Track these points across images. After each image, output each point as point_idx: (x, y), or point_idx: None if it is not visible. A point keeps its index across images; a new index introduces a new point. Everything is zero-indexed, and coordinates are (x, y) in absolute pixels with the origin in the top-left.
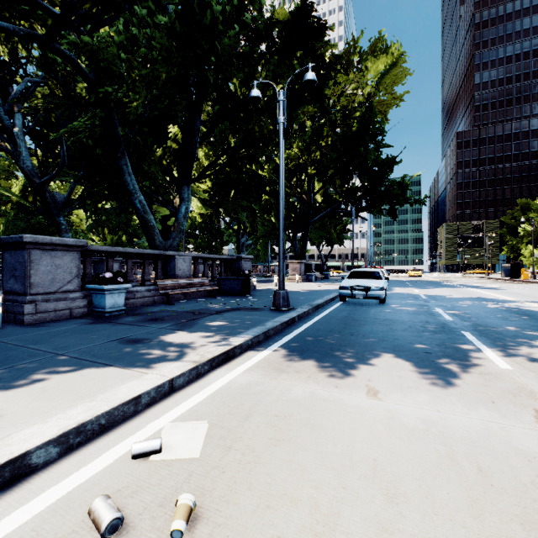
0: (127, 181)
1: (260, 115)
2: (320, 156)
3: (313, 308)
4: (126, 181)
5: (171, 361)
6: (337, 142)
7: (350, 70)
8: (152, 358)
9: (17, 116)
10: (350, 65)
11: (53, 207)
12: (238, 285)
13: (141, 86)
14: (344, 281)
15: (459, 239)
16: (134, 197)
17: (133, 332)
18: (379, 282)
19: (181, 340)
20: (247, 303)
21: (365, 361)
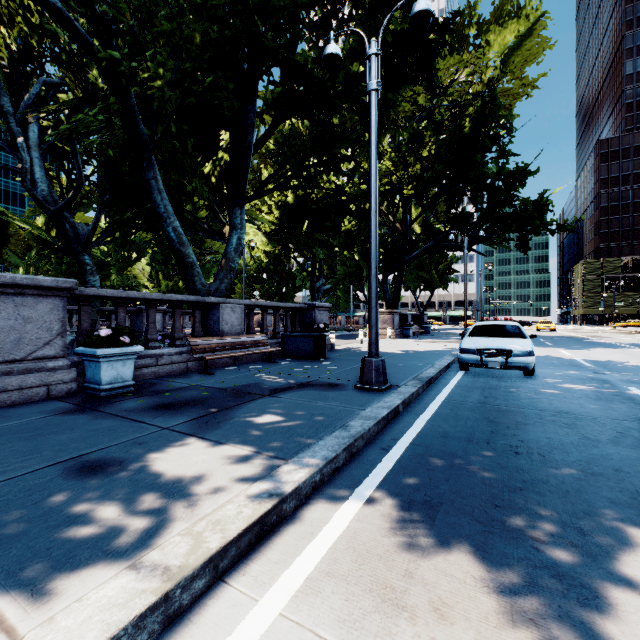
0: (156, 201)
1: (339, 101)
2: (420, 171)
3: (423, 386)
4: (155, 202)
5: (113, 563)
6: (444, 149)
7: (464, 49)
8: (81, 542)
9: (31, 128)
10: (463, 42)
11: (75, 242)
12: (309, 344)
13: (165, 54)
14: (465, 340)
15: (607, 281)
16: (167, 222)
17: (111, 438)
18: (523, 342)
19: (182, 469)
20: (320, 374)
21: (602, 561)
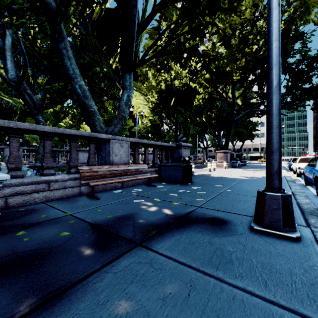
0: (66, 65)
1: None
2: (244, 64)
3: None
4: (66, 66)
5: None
6: (264, 45)
7: None
8: None
9: (7, 38)
10: None
11: (32, 107)
12: (179, 172)
13: None
14: None
15: None
16: (74, 81)
17: None
18: None
19: None
20: (195, 201)
21: None
